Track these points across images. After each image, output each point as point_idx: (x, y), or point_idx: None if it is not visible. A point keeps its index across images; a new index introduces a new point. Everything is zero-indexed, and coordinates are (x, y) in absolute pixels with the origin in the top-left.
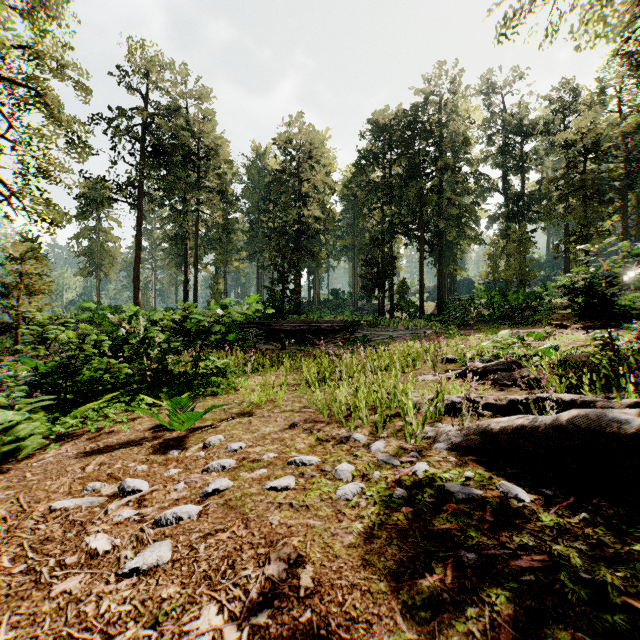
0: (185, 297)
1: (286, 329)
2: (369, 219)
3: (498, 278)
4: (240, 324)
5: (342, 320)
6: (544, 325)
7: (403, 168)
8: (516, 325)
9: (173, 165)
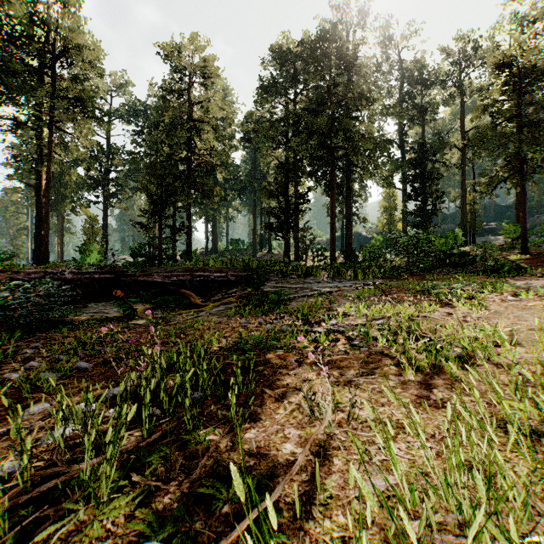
0: (36, 239)
1: (156, 280)
2: (271, 159)
3: (394, 229)
4: (86, 273)
5: (239, 264)
6: (535, 273)
7: (311, 97)
8: (495, 273)
9: (0, 49)
